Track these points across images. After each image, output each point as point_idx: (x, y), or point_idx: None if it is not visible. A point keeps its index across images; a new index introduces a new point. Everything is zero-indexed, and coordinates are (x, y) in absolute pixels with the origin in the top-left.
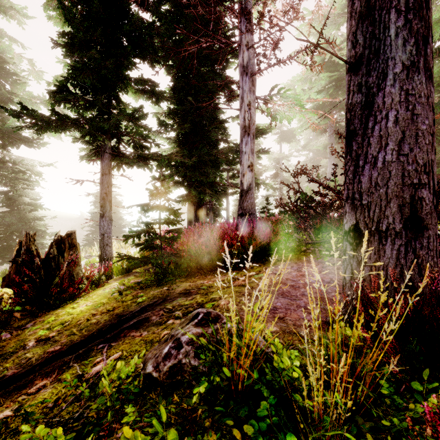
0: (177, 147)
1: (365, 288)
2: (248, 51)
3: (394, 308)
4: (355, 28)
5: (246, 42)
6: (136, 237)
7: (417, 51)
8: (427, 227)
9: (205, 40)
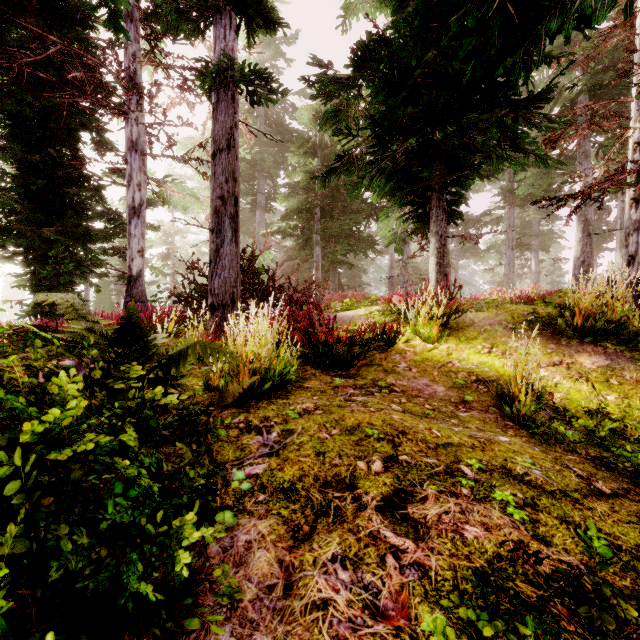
0: (16, 204)
1: (210, 323)
2: (138, 126)
3: (220, 330)
4: (213, 214)
5: (136, 117)
6: (33, 316)
7: (233, 235)
8: (236, 303)
9: (83, 98)
